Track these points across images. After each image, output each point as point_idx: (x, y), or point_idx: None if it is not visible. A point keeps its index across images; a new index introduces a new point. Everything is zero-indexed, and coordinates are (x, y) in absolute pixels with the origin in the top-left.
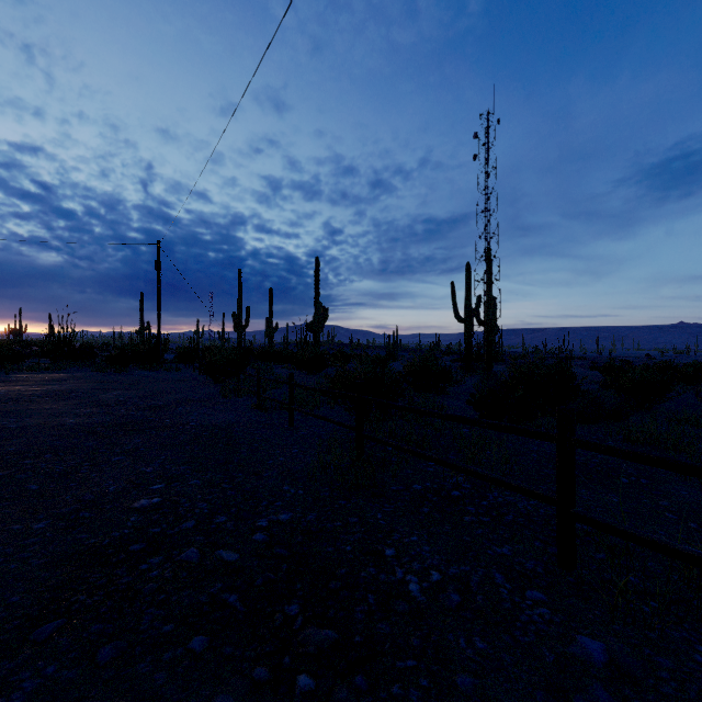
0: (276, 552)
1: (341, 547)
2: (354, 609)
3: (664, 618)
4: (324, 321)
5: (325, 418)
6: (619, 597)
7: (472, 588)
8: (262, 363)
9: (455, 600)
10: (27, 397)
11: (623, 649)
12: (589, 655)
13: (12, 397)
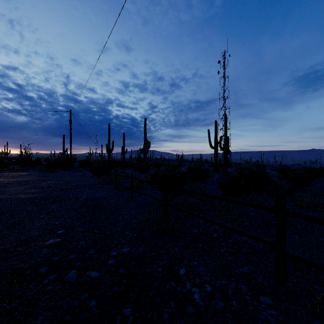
0: (120, 272)
1: (156, 269)
2: (163, 311)
3: None
4: (148, 148)
5: (148, 195)
6: (317, 304)
7: (229, 296)
8: (119, 167)
9: (221, 305)
10: (4, 184)
11: None
12: None
13: None
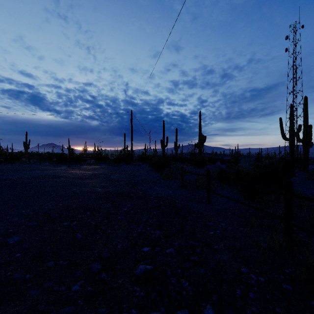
0: None
1: None
2: None
3: None
4: (203, 142)
5: (242, 203)
6: None
7: None
8: (174, 162)
9: None
10: (85, 176)
11: None
12: None
13: (80, 176)
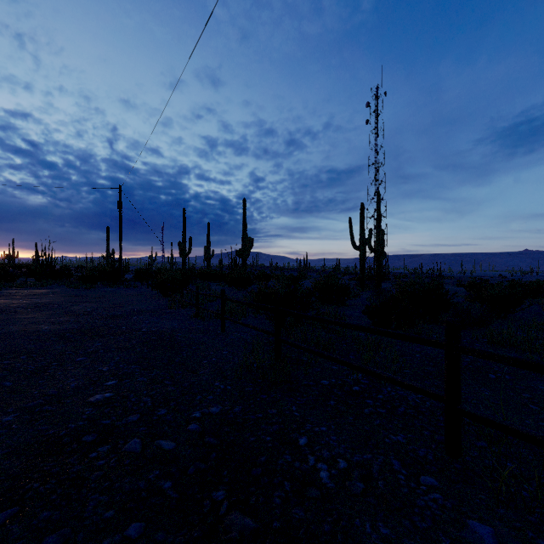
0: (207, 441)
1: (262, 437)
2: (273, 495)
3: (542, 503)
4: (249, 249)
5: (249, 326)
6: (502, 484)
7: (373, 474)
8: (201, 281)
9: (360, 486)
10: (13, 308)
11: (509, 533)
12: (480, 539)
13: (1, 308)
